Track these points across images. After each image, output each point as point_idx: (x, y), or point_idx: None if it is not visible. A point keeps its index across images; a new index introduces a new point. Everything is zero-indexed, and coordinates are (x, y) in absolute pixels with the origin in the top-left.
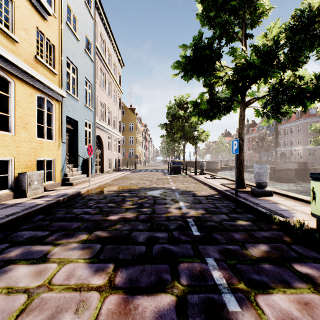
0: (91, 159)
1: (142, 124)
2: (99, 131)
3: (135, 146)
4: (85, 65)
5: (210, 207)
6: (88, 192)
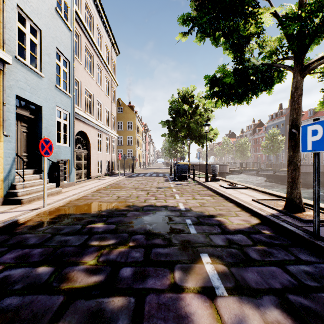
0: (68, 161)
1: (142, 124)
2: (83, 126)
3: (134, 147)
4: (57, 31)
5: (285, 283)
6: (36, 218)
